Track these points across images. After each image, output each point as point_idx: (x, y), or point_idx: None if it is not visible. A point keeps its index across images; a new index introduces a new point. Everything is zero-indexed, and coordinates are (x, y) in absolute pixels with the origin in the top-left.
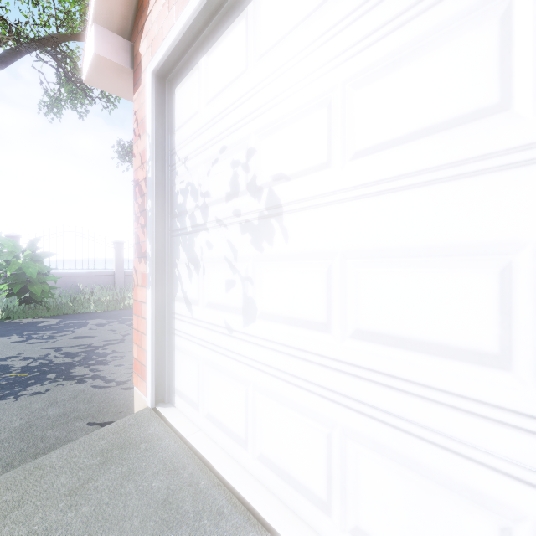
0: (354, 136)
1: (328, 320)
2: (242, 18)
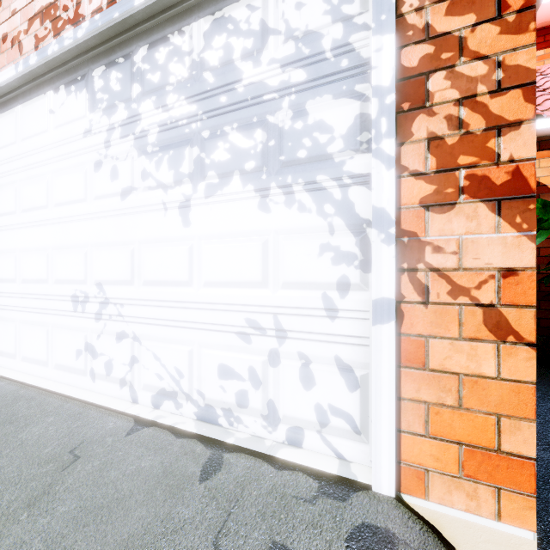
0: None
1: None
2: None
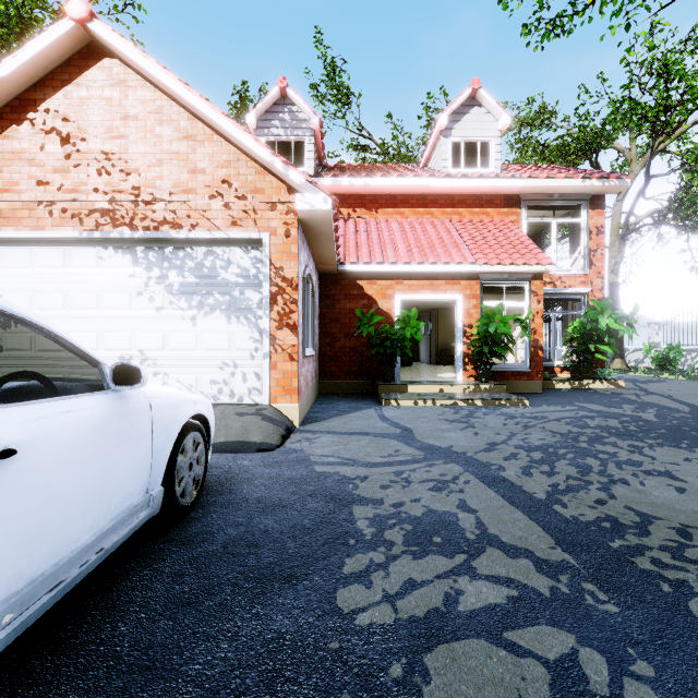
0: (39, 304)
1: (31, 348)
2: None
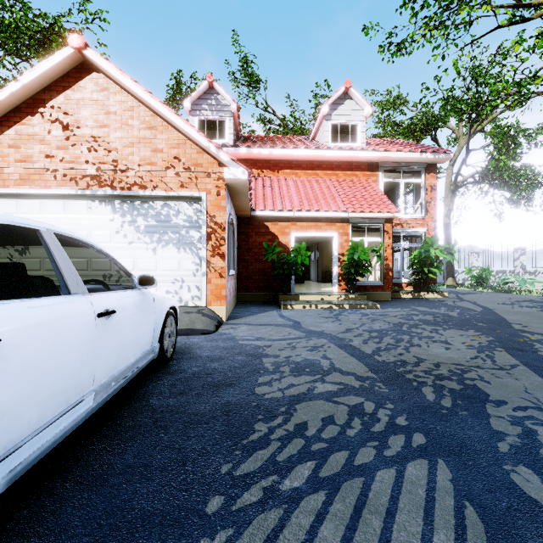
0: None
1: (41, 269)
2: (15, 200)
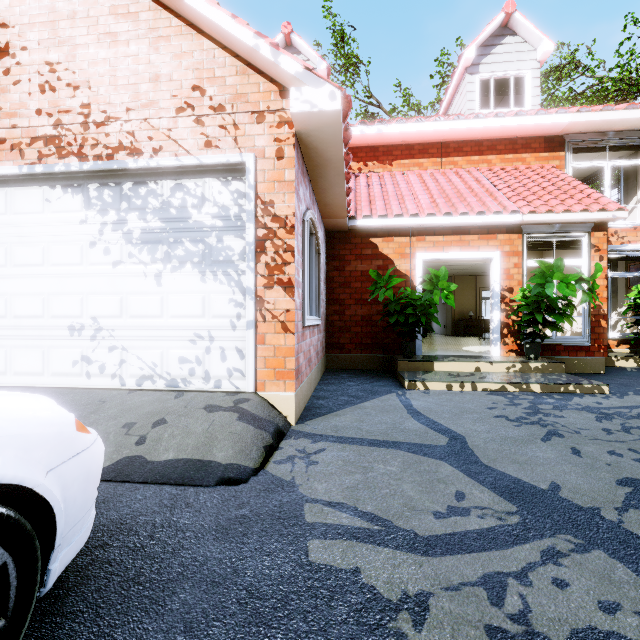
0: None
1: None
2: None
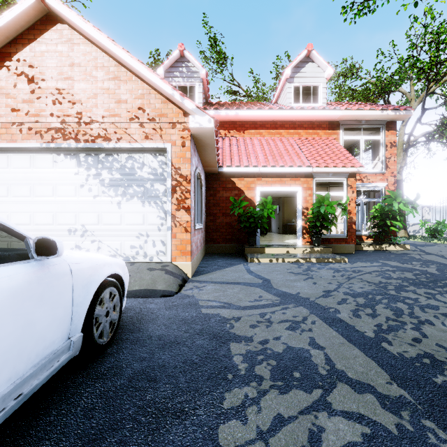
0: (13, 193)
1: None
2: None
